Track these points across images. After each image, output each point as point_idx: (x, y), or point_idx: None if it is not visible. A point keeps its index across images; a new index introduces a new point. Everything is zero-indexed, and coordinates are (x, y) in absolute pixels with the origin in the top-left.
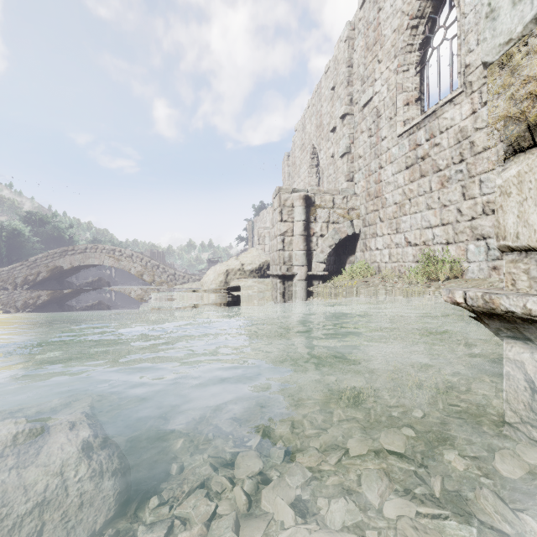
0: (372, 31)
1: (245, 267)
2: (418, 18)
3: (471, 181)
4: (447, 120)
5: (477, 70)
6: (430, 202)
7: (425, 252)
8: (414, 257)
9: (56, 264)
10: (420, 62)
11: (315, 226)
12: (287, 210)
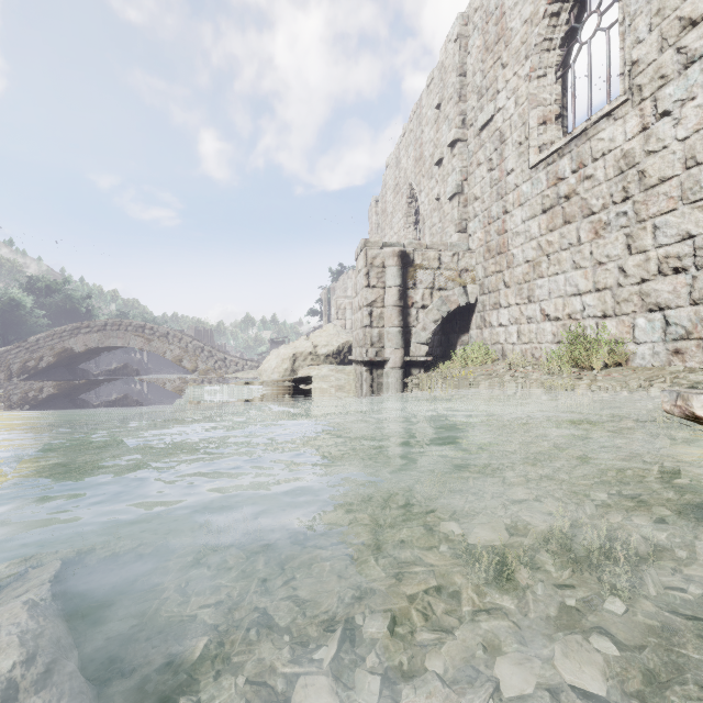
0: (494, 24)
1: (318, 350)
2: (560, 2)
3: (641, 227)
4: (604, 142)
5: (649, 68)
6: (579, 259)
7: (571, 329)
8: (554, 336)
9: (65, 346)
10: (562, 64)
11: (414, 294)
12: (376, 271)
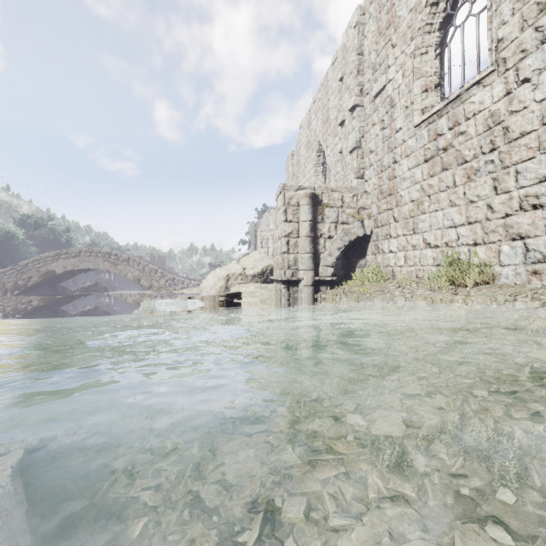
0: (385, 13)
1: (247, 271)
2: None
3: (505, 172)
4: (475, 104)
5: (512, 44)
6: (454, 198)
7: (448, 254)
8: (434, 260)
9: (48, 269)
10: (440, 44)
11: (322, 227)
12: (292, 209)
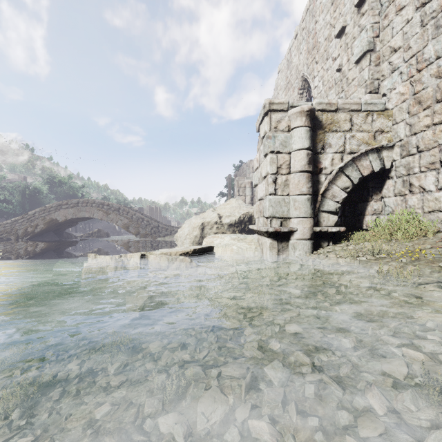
0: None
1: (223, 219)
2: None
3: None
4: None
5: None
6: None
7: None
8: None
9: (52, 217)
10: None
11: (323, 159)
12: (281, 134)
